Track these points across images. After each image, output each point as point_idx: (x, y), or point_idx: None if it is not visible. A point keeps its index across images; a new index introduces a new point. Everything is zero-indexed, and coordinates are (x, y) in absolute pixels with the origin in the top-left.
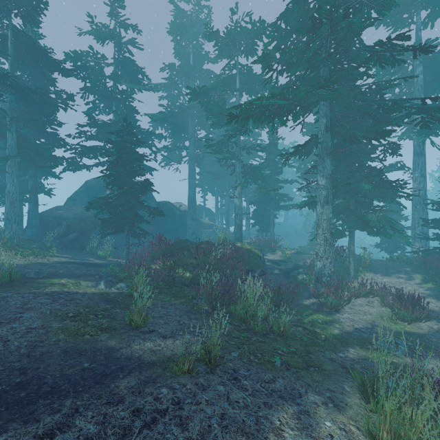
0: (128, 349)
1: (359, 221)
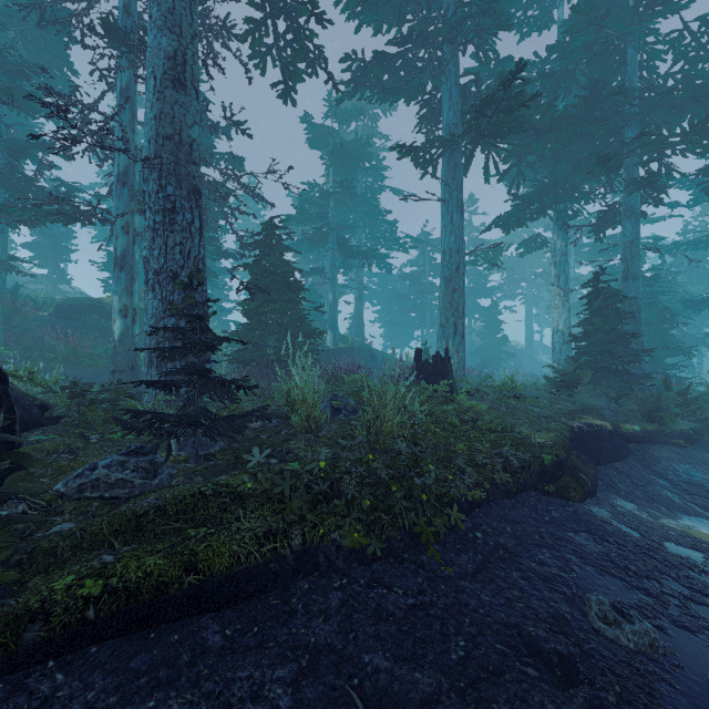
0: None
1: None
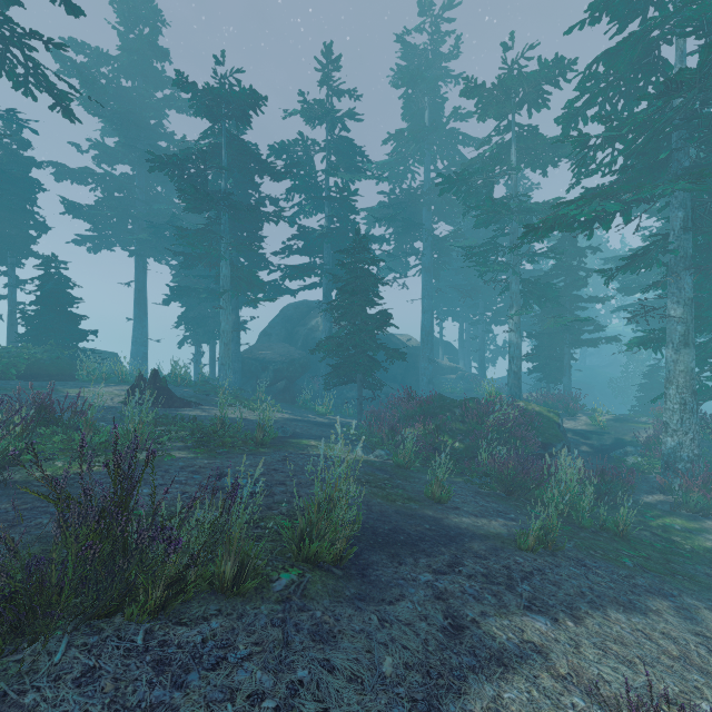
0: (449, 520)
1: None
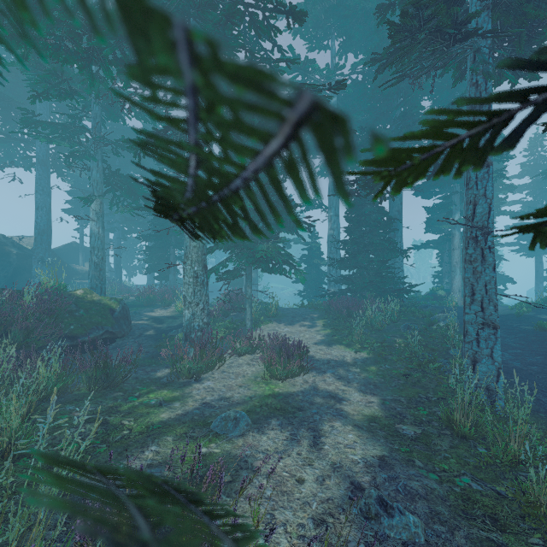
0: None
1: (251, 254)
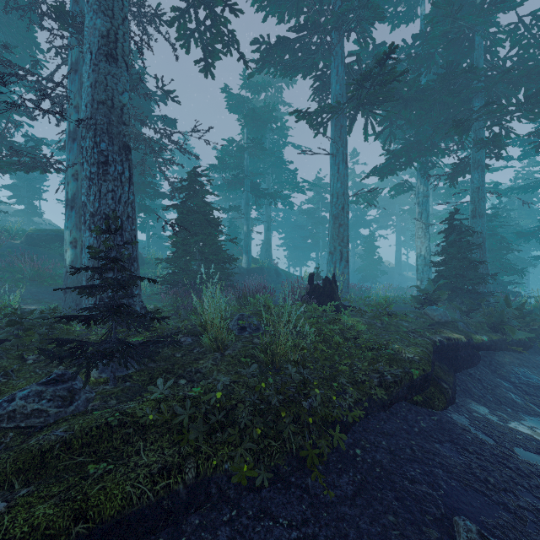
0: None
1: None
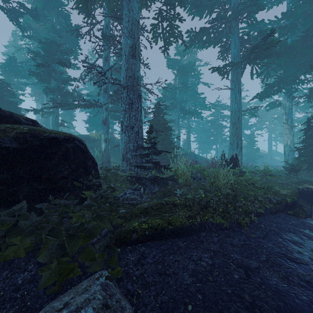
0: None
1: None
